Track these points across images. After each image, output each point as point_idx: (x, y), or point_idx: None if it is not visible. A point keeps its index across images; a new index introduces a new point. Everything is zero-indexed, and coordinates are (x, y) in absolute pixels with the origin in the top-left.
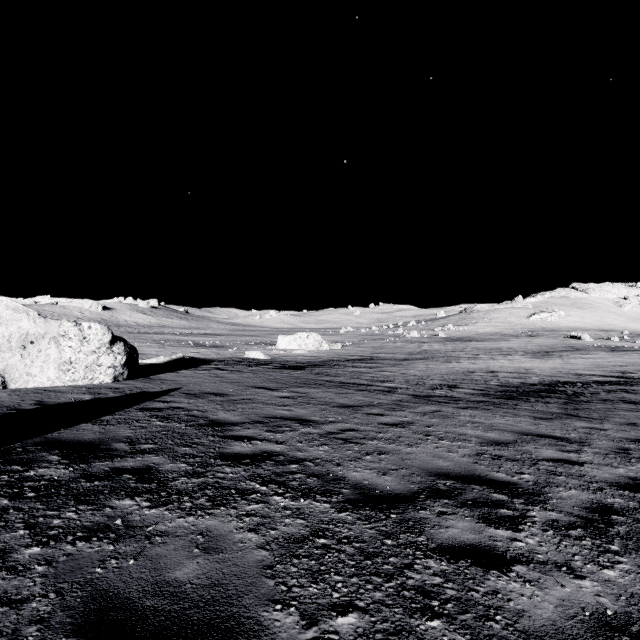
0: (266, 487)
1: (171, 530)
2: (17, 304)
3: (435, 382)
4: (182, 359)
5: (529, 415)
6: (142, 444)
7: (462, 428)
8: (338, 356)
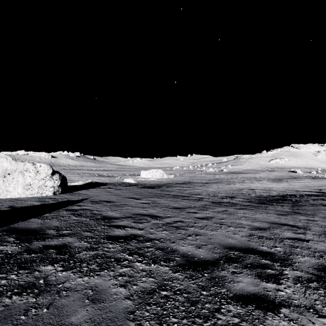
0: (132, 257)
1: (73, 286)
2: (1, 153)
3: (223, 195)
4: (91, 183)
5: (274, 213)
6: (63, 230)
7: (239, 220)
8: (172, 181)
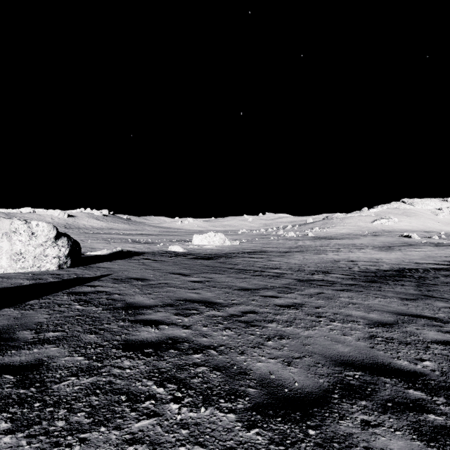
0: (163, 388)
1: None
2: None
3: (312, 269)
4: (120, 252)
5: (395, 296)
6: (48, 331)
7: (346, 309)
8: (237, 250)
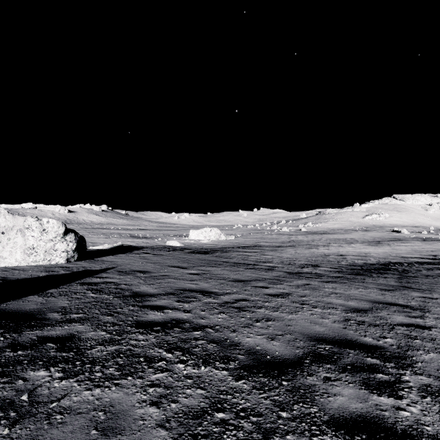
0: (172, 354)
1: (74, 406)
2: None
3: (302, 262)
4: (121, 246)
5: (376, 287)
6: (72, 314)
7: (328, 298)
8: (232, 244)
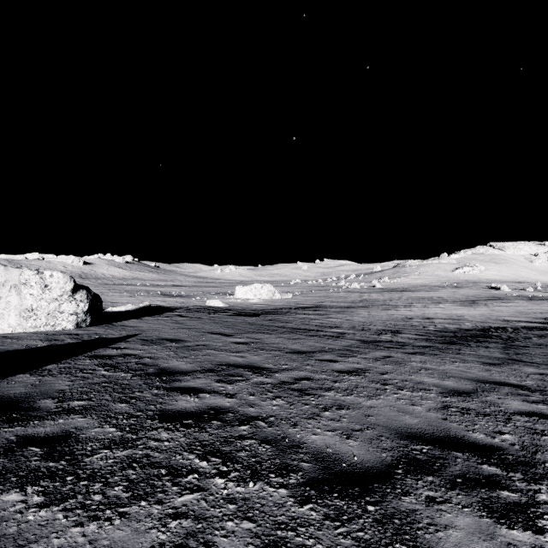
0: (207, 462)
1: None
2: None
3: (379, 328)
4: (148, 307)
5: (476, 360)
6: (73, 400)
7: (417, 375)
8: (289, 304)
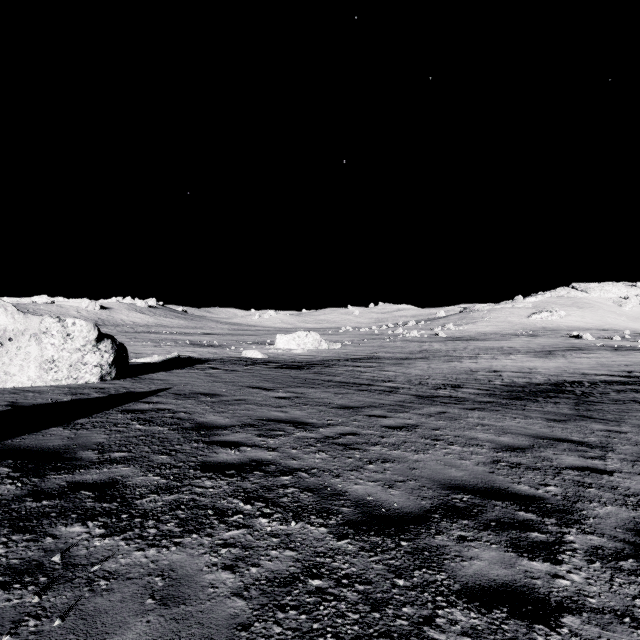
0: (251, 506)
1: (123, 569)
2: None
3: (438, 382)
4: (177, 358)
5: (541, 417)
6: (113, 452)
7: (472, 431)
8: (337, 355)
